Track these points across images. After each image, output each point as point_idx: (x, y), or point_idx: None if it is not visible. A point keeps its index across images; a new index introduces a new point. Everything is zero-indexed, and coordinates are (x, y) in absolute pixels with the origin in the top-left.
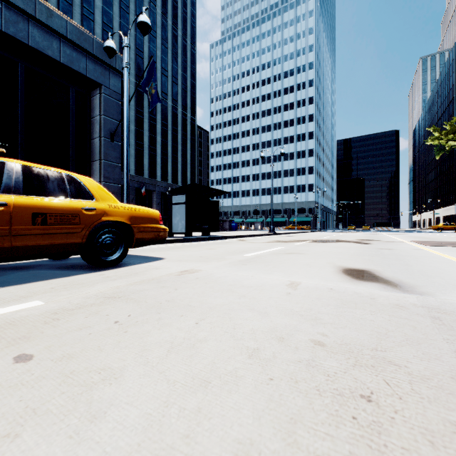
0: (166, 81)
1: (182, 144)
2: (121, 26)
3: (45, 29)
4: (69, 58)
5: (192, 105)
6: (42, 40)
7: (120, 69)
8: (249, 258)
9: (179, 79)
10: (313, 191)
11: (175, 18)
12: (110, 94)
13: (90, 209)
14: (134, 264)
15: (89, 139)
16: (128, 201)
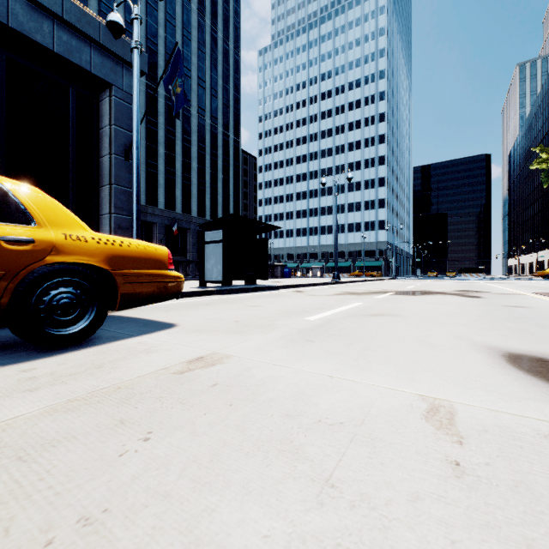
0: (203, 94)
1: (223, 172)
2: (148, 26)
3: (33, 6)
4: (66, 47)
5: (236, 123)
6: (27, 20)
7: None
8: (314, 325)
9: (220, 92)
10: (386, 228)
11: (215, 17)
12: (124, 97)
13: (18, 240)
14: (115, 340)
15: (96, 157)
16: (139, 238)
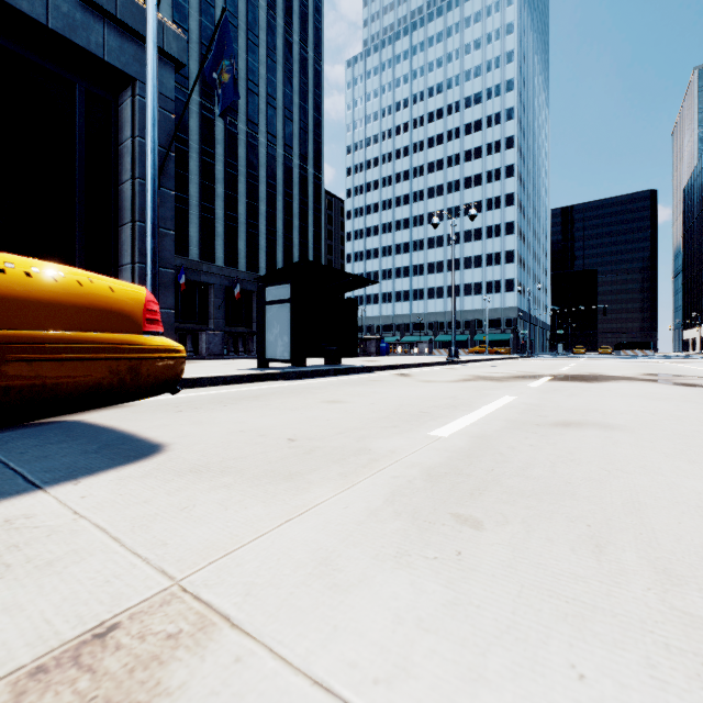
0: (274, 116)
1: (299, 218)
2: (202, 28)
3: None
4: (67, 22)
5: (316, 154)
6: None
7: (172, 52)
8: (455, 453)
9: (296, 112)
10: (519, 289)
11: (289, 15)
12: None
13: None
14: None
15: (114, 184)
16: (156, 291)
